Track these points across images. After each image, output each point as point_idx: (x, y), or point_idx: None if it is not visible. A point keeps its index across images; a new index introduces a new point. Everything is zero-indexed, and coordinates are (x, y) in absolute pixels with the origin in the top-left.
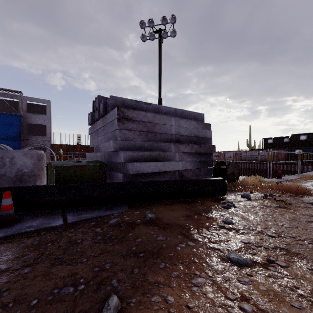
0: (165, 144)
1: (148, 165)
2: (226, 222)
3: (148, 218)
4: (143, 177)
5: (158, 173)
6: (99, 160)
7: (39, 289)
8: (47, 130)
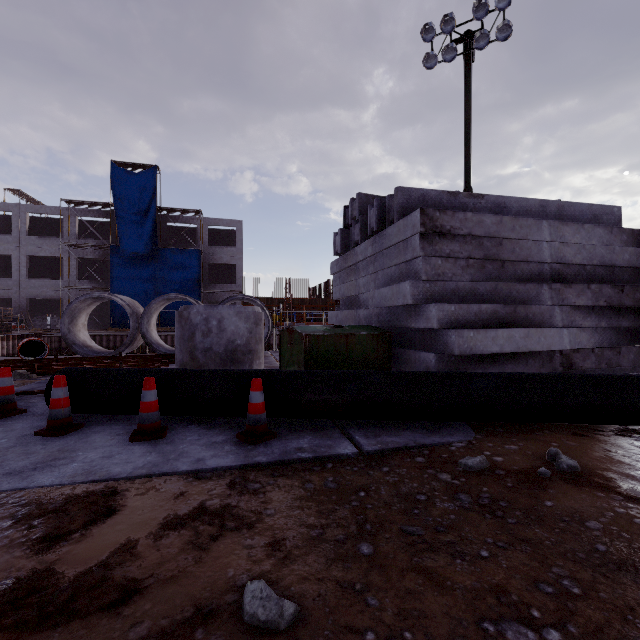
0: (527, 286)
1: (492, 336)
2: None
3: (565, 467)
4: (478, 363)
5: (512, 355)
6: (361, 324)
7: (443, 610)
8: (238, 274)
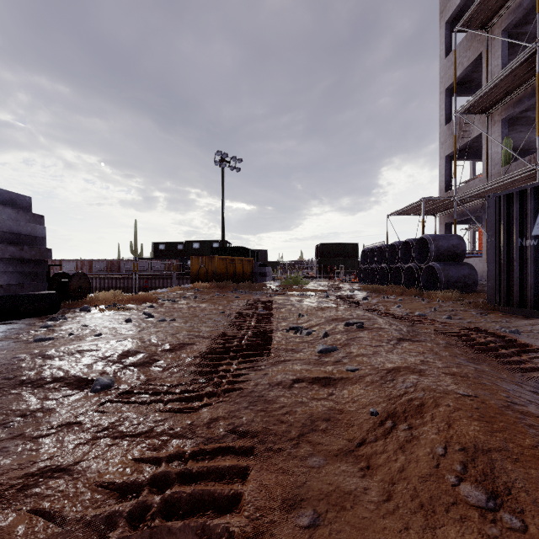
0: None
1: None
2: (44, 327)
3: None
4: None
5: None
6: None
7: None
8: None
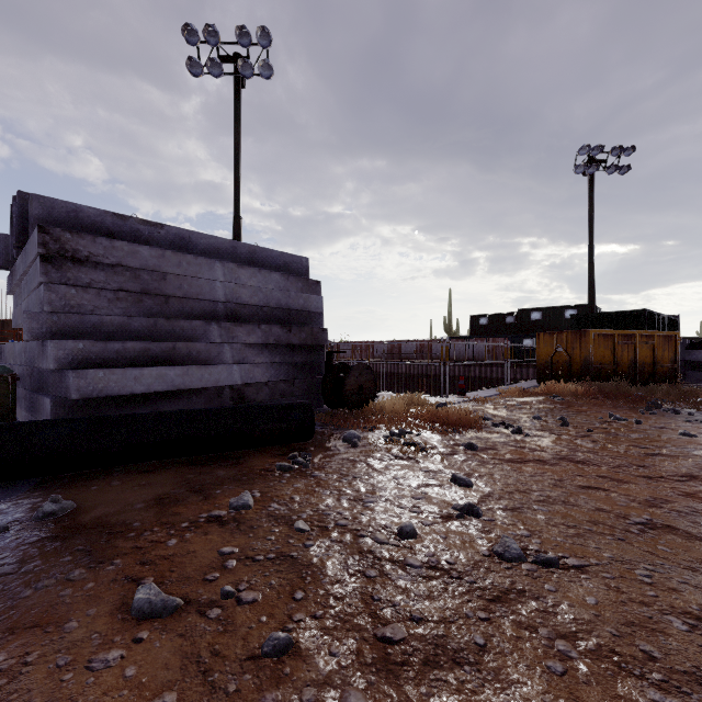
0: (194, 323)
1: (135, 375)
2: (233, 506)
3: (41, 516)
4: (122, 405)
5: (171, 394)
6: (17, 362)
7: None
8: None
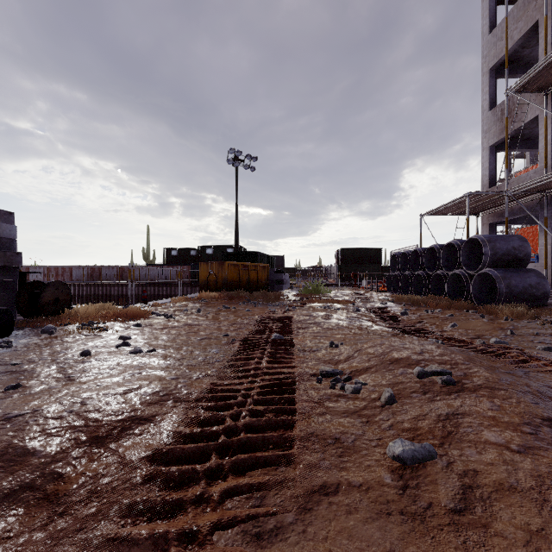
0: None
1: None
2: None
3: None
4: None
5: None
6: None
7: None
8: None
